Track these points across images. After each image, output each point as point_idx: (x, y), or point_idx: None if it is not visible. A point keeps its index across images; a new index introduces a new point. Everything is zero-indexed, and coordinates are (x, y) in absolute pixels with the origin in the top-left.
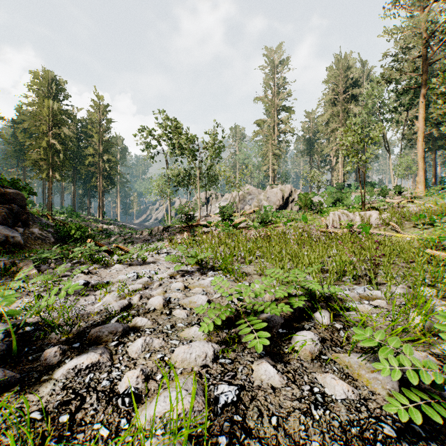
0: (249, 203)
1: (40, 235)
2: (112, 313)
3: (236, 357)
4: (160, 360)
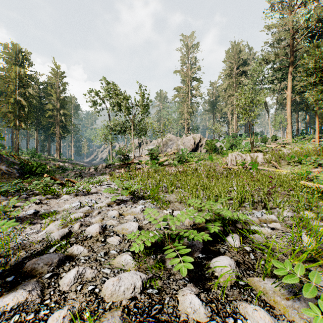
0: (170, 147)
1: (7, 171)
2: (52, 242)
3: (163, 286)
4: (90, 293)
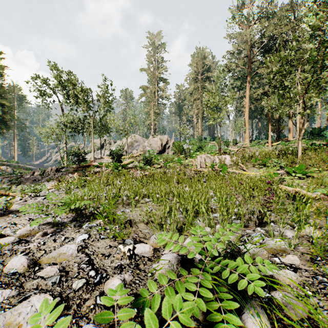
0: (136, 148)
1: None
2: None
3: None
4: None
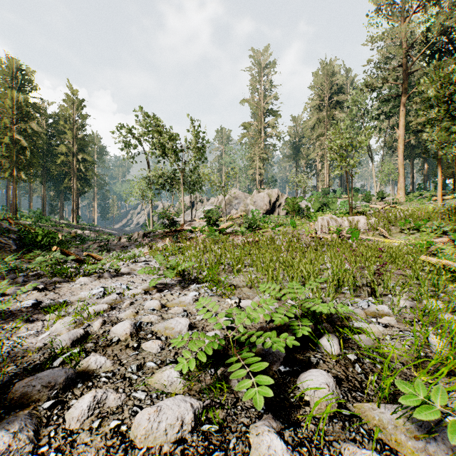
0: (236, 207)
1: None
2: (59, 350)
3: (226, 419)
4: (114, 432)
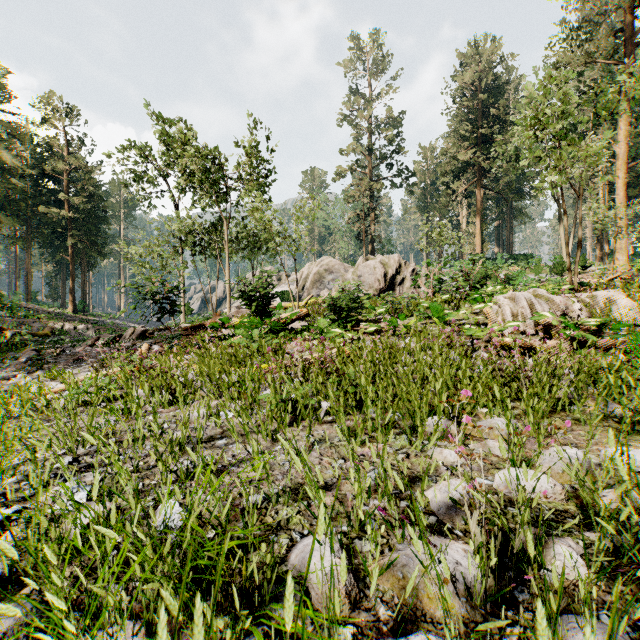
0: (330, 286)
1: None
2: None
3: None
4: None
